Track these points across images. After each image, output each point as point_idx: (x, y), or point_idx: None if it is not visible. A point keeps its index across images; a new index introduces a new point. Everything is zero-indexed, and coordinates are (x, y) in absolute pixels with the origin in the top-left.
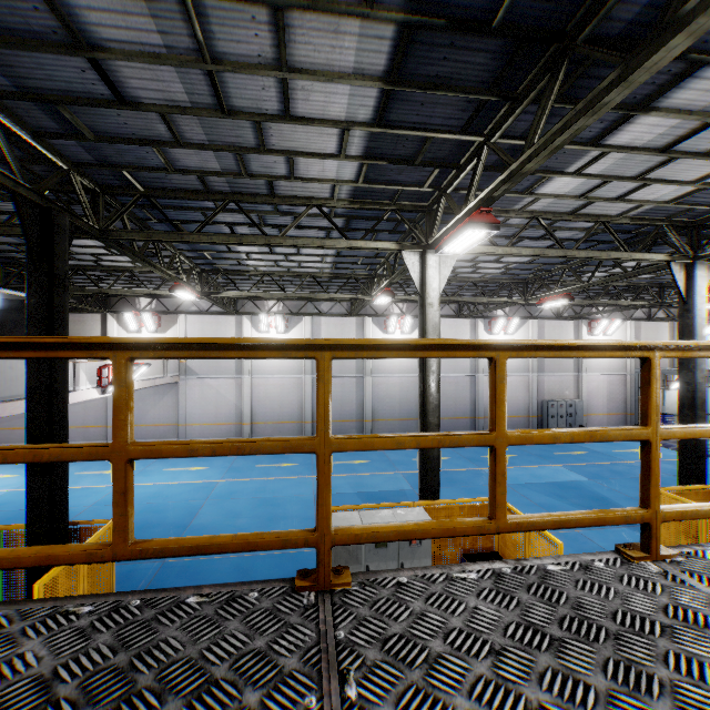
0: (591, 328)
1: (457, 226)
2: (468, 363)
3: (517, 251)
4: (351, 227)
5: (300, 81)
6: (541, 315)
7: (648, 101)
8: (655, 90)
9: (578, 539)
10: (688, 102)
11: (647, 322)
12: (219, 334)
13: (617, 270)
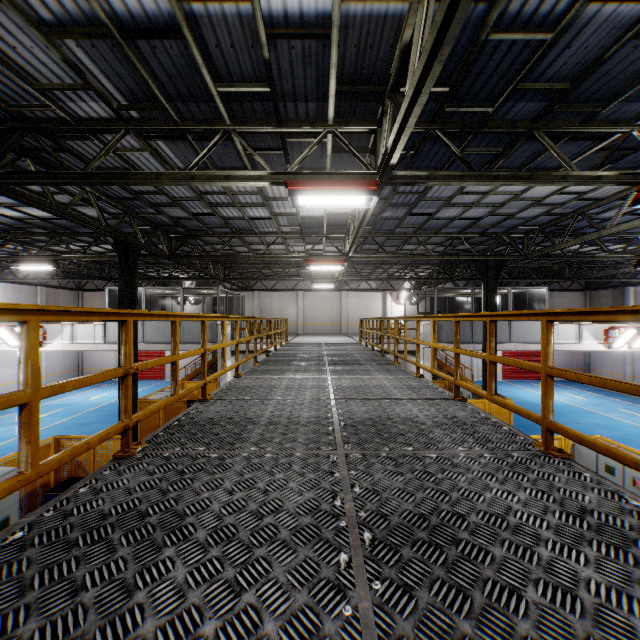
0: None
1: None
2: None
3: None
4: None
5: (498, 189)
6: None
7: None
8: None
9: None
10: None
11: None
12: None
13: None
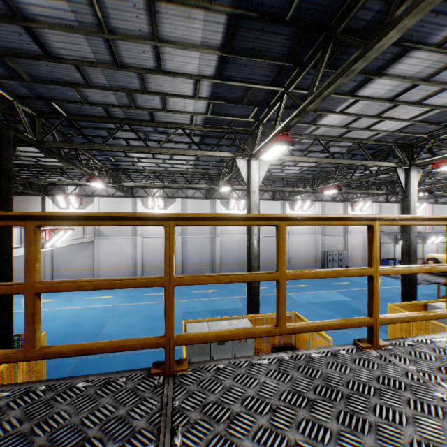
0: (353, 207)
1: (269, 143)
2: None
3: (306, 159)
4: (204, 143)
5: (167, 48)
6: (324, 199)
7: (381, 70)
8: (385, 63)
9: (343, 336)
10: (404, 71)
11: (385, 203)
12: (121, 210)
13: (367, 172)
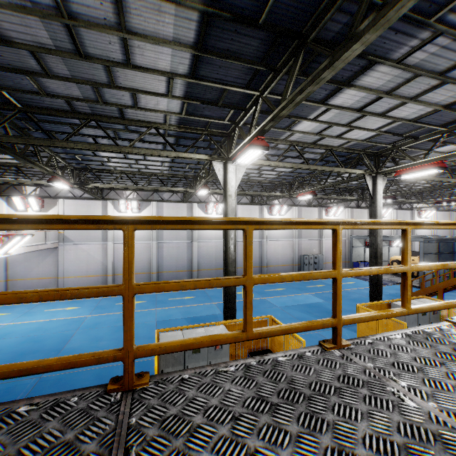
0: (327, 212)
1: (245, 147)
2: (258, 233)
3: (282, 164)
4: (179, 144)
5: (136, 41)
6: (300, 204)
7: (349, 81)
8: (352, 74)
9: (317, 337)
10: (370, 84)
11: (356, 209)
12: (89, 213)
13: (340, 178)
